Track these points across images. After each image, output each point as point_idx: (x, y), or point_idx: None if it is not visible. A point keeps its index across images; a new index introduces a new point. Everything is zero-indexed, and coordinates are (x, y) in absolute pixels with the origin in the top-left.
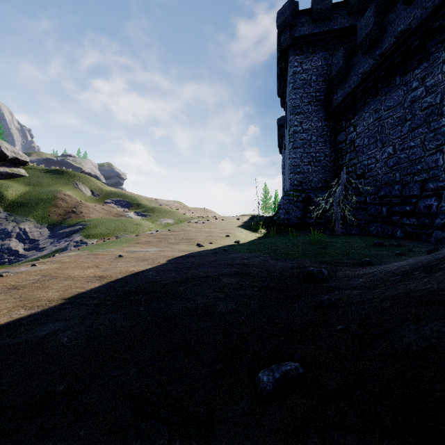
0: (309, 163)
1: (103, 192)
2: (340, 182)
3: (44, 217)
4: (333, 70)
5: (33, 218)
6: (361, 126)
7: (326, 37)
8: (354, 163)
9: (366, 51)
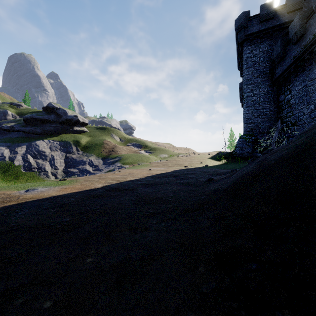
0: (258, 116)
1: (125, 139)
2: (276, 129)
3: (99, 154)
4: (274, 54)
5: (94, 154)
6: (294, 90)
7: (270, 31)
8: (290, 115)
9: (295, 42)
